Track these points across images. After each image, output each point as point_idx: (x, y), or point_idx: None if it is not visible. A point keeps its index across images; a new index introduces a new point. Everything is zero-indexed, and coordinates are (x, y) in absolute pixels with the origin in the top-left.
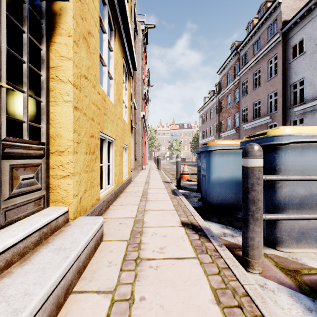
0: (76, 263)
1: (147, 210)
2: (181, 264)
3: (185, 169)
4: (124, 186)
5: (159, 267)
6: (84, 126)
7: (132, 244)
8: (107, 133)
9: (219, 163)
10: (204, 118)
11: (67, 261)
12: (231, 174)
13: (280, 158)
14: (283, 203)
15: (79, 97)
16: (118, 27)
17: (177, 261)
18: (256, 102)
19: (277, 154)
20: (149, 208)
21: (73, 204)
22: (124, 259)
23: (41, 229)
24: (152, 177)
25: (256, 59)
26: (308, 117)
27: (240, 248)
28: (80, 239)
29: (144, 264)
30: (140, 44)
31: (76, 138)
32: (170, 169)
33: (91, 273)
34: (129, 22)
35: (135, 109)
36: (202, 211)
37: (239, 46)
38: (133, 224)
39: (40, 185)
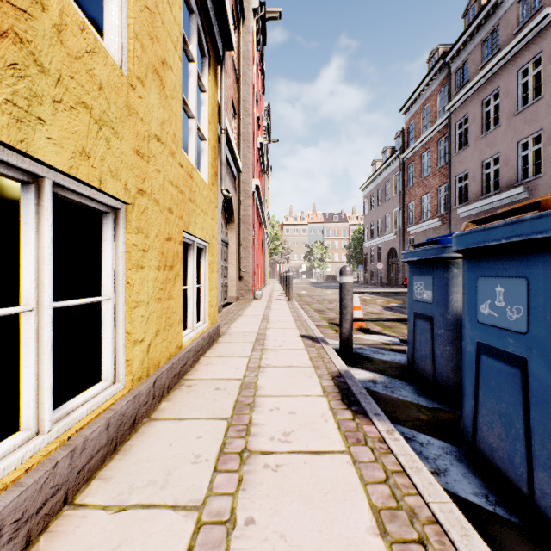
0: None
1: None
2: None
3: (355, 302)
4: (186, 364)
5: None
6: None
7: None
8: (24, 143)
9: None
10: (374, 200)
11: None
12: None
13: None
14: None
15: None
16: None
17: None
18: (488, 160)
19: None
20: None
21: None
22: None
23: None
24: (274, 319)
25: (490, 72)
26: None
27: None
28: None
29: None
30: (251, 38)
31: None
32: (312, 297)
33: None
34: None
35: (240, 171)
36: None
37: (450, 50)
38: None
39: None
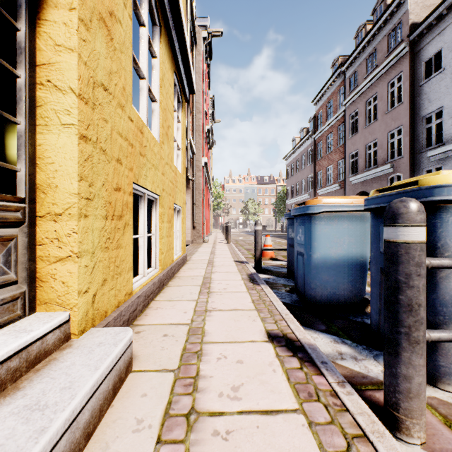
0: (66, 436)
1: (211, 310)
2: (273, 427)
3: (268, 242)
4: (175, 269)
5: (232, 434)
6: (102, 170)
7: (182, 380)
8: (146, 186)
9: (326, 234)
10: (294, 168)
11: (40, 444)
12: (345, 252)
13: (446, 225)
14: (451, 306)
15: (91, 119)
16: (165, 22)
17: (264, 420)
18: (370, 143)
19: (440, 218)
20: (214, 307)
21: (77, 307)
22: (165, 414)
23: (3, 363)
24: (218, 253)
25: (371, 81)
26: (449, 164)
27: (374, 384)
28: (81, 381)
29: (204, 427)
30: (201, 58)
31: (84, 191)
32: (245, 241)
33: (100, 449)
34: (182, 14)
35: (194, 153)
36: (299, 311)
37: (345, 62)
38: (187, 336)
39: (14, 275)
